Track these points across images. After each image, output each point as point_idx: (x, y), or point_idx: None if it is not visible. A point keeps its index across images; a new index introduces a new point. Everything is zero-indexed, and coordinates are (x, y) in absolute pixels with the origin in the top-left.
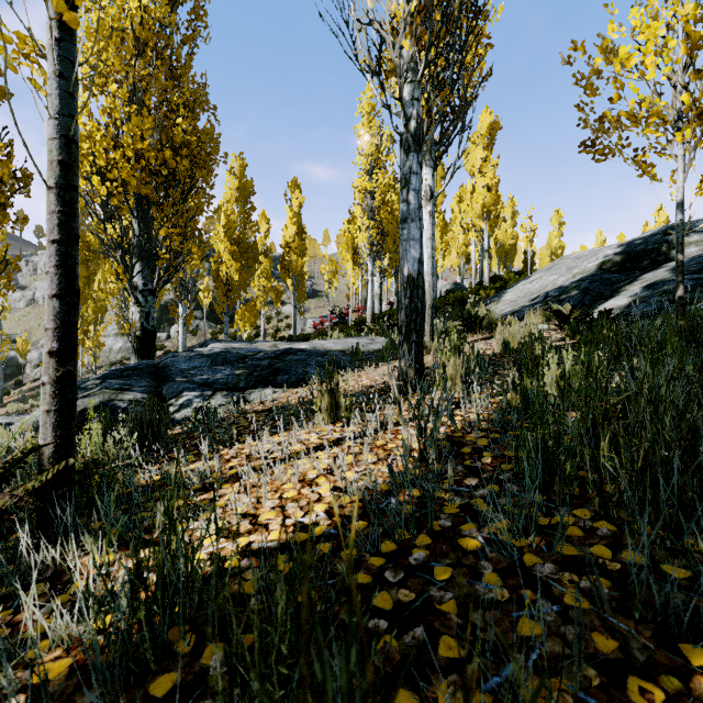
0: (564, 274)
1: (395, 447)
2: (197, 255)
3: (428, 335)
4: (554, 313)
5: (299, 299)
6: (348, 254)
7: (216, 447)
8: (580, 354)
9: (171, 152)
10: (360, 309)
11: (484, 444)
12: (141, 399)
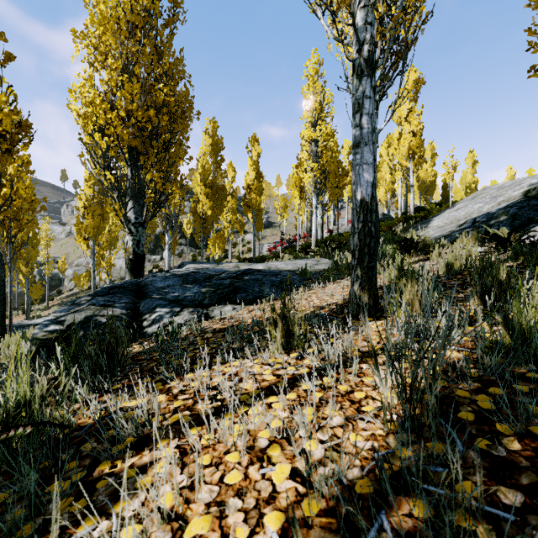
0: (488, 202)
1: (364, 398)
2: (178, 195)
3: None
4: (491, 236)
5: (257, 229)
6: (296, 192)
7: (168, 375)
8: (533, 276)
9: (155, 111)
10: (306, 236)
11: (489, 406)
12: (120, 314)
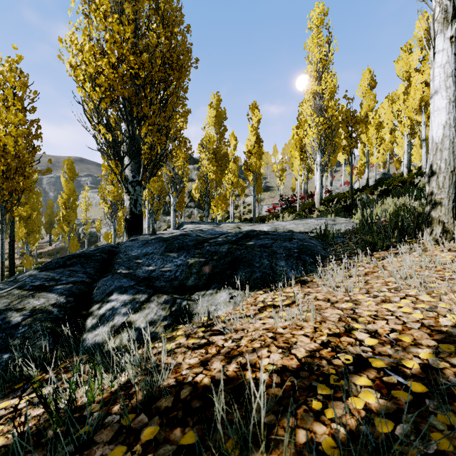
0: None
1: None
2: (182, 158)
3: (450, 214)
4: None
5: (257, 191)
6: (296, 152)
7: None
8: None
9: (147, 55)
10: (303, 197)
11: None
12: (50, 306)
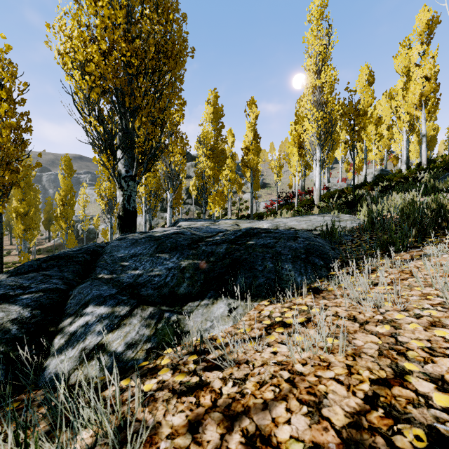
0: None
1: None
2: (179, 153)
3: None
4: None
5: (254, 188)
6: (295, 148)
7: None
8: None
9: (140, 42)
10: (301, 193)
11: None
12: (8, 322)
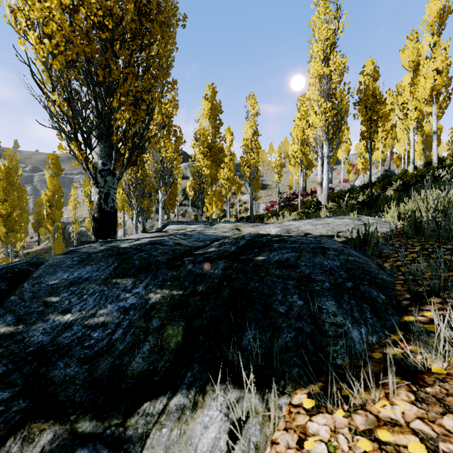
0: None
1: None
2: (171, 148)
3: None
4: None
5: (254, 188)
6: (298, 145)
7: None
8: None
9: None
10: (303, 194)
11: None
12: None
